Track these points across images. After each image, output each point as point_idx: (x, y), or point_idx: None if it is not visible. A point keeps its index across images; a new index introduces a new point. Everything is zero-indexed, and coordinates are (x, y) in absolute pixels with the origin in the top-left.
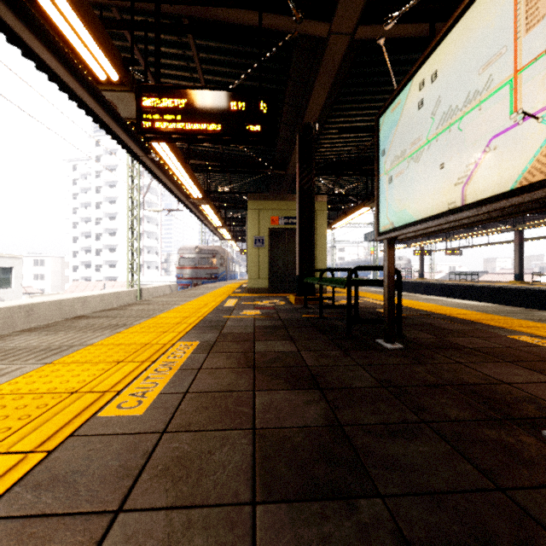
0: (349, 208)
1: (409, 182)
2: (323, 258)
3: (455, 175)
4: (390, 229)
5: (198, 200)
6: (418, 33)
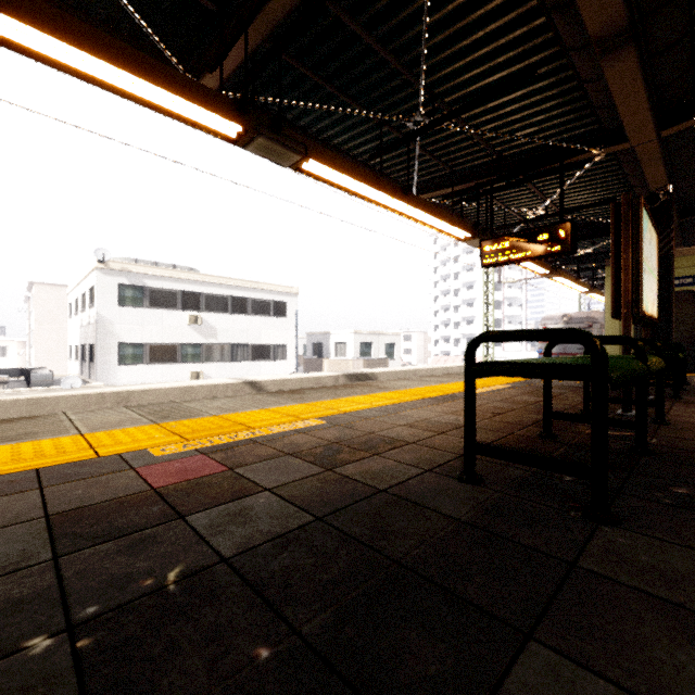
0: None
1: None
2: None
3: None
4: None
5: (545, 275)
6: None
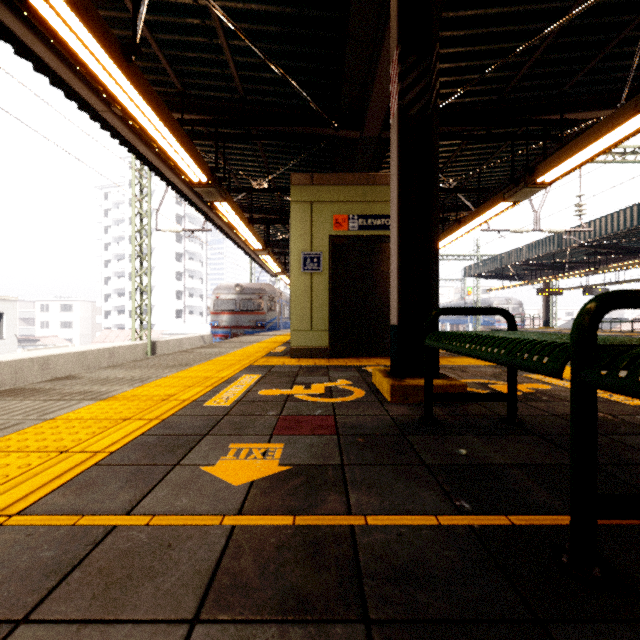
0: (453, 223)
1: None
2: None
3: None
4: None
5: (202, 187)
6: None
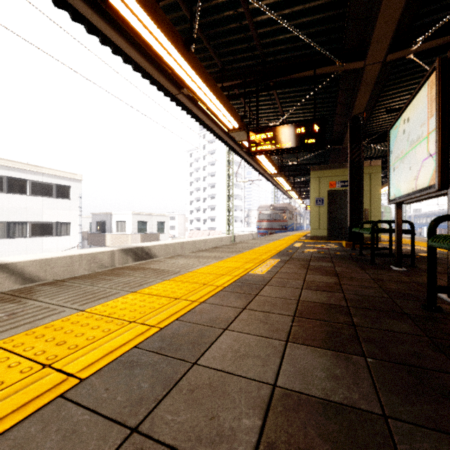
0: None
1: (400, 173)
2: (377, 213)
3: (413, 174)
4: (393, 199)
5: (274, 174)
6: (445, 41)
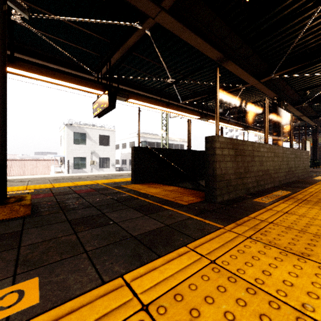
0: None
1: None
2: None
3: None
4: None
5: None
6: None
